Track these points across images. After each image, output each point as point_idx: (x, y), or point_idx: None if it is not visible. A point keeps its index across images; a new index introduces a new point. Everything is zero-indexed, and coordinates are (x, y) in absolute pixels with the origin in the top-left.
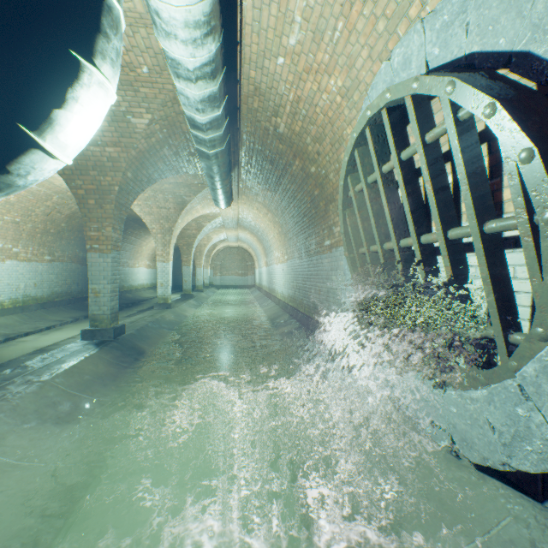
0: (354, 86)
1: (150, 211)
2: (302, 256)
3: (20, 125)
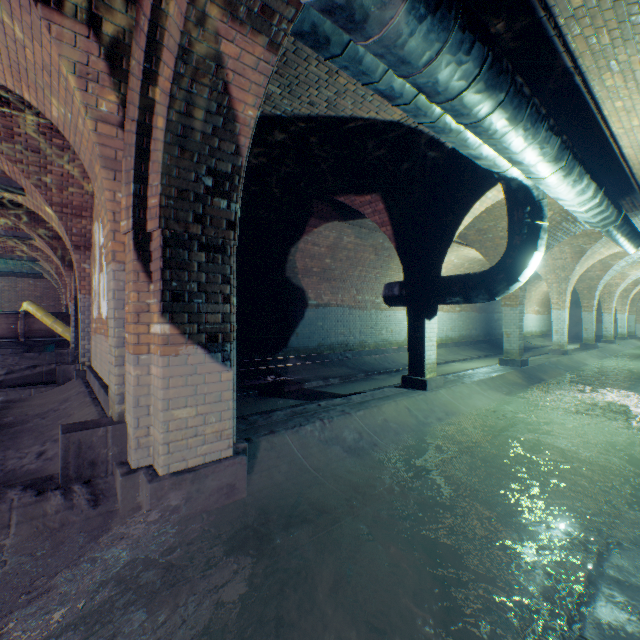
0: None
1: (543, 263)
2: None
3: (515, 278)
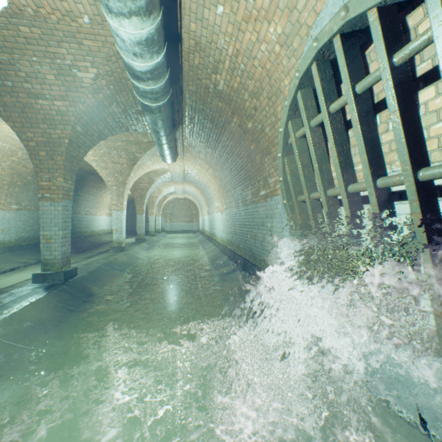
0: (294, 31)
1: (105, 165)
2: (239, 205)
3: None
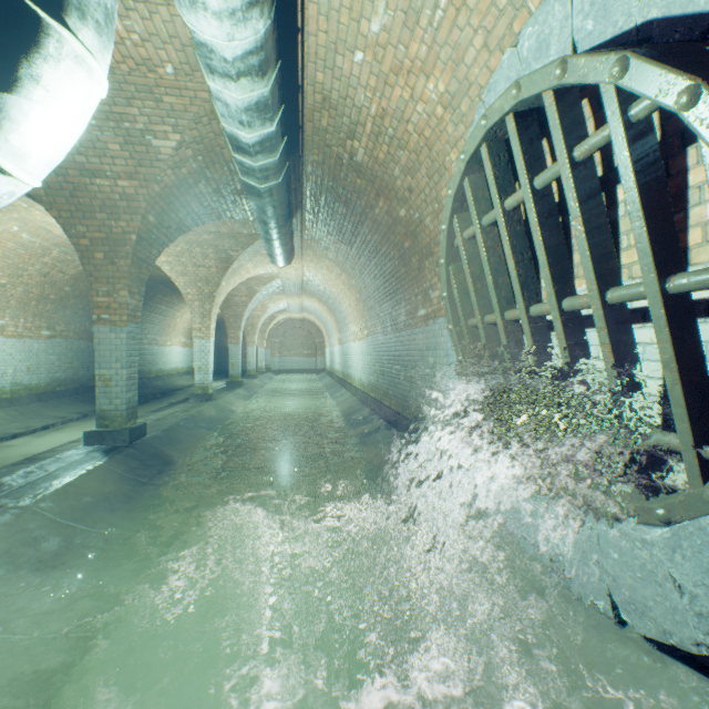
0: (461, 90)
1: (184, 270)
2: (387, 331)
3: None
